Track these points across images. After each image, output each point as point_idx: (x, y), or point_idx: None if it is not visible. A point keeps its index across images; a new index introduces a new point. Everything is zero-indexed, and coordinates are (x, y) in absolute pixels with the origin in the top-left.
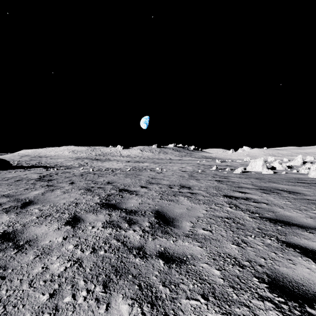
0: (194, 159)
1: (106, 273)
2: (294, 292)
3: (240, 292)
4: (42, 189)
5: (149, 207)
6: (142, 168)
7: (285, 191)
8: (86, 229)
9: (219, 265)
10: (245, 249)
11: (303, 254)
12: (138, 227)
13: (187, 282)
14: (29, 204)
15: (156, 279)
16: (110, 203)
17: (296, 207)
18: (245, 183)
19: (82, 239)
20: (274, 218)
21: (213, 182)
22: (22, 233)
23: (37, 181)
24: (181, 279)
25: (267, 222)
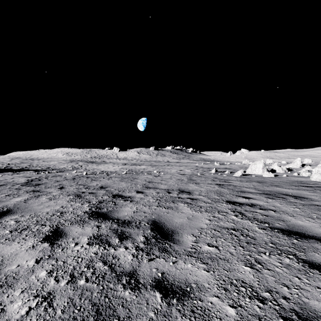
0: (192, 162)
1: (84, 316)
2: None
3: None
4: (26, 196)
5: (145, 216)
6: (139, 171)
7: (290, 196)
8: (67, 247)
9: (233, 299)
10: (261, 272)
11: None
12: (131, 244)
13: None
14: (6, 214)
15: None
16: (101, 212)
17: (306, 214)
18: (247, 187)
19: (59, 261)
20: (286, 229)
21: (214, 186)
22: None
23: (23, 186)
24: None
25: (280, 234)
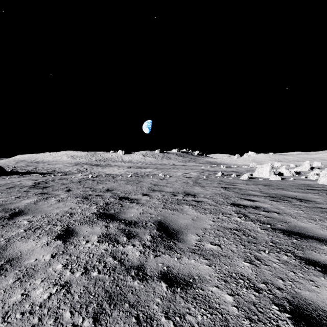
0: (198, 165)
1: (98, 301)
2: (322, 324)
3: (258, 325)
4: (35, 198)
5: (151, 217)
6: (145, 174)
7: (295, 199)
8: (79, 244)
9: (231, 289)
10: (259, 267)
11: (325, 273)
12: (138, 242)
13: (194, 312)
14: (18, 215)
15: (158, 308)
16: (108, 213)
17: (309, 216)
18: (252, 190)
19: (73, 256)
20: (287, 230)
21: (219, 189)
22: (5, 249)
23: (31, 189)
24: (187, 308)
25: (281, 234)
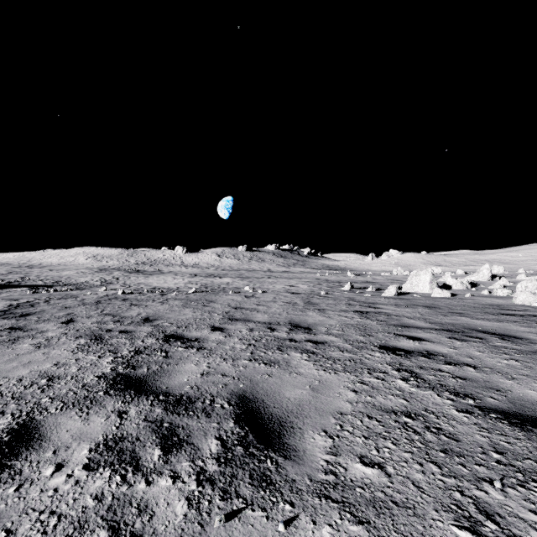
0: (310, 271)
1: None
2: None
3: None
4: None
5: (225, 384)
6: (219, 287)
7: (491, 335)
8: (34, 478)
9: None
10: None
11: None
12: (189, 462)
13: None
14: None
15: None
16: (135, 376)
17: (536, 374)
18: (410, 317)
19: None
20: (513, 412)
21: (352, 315)
22: None
23: None
24: None
25: (505, 425)
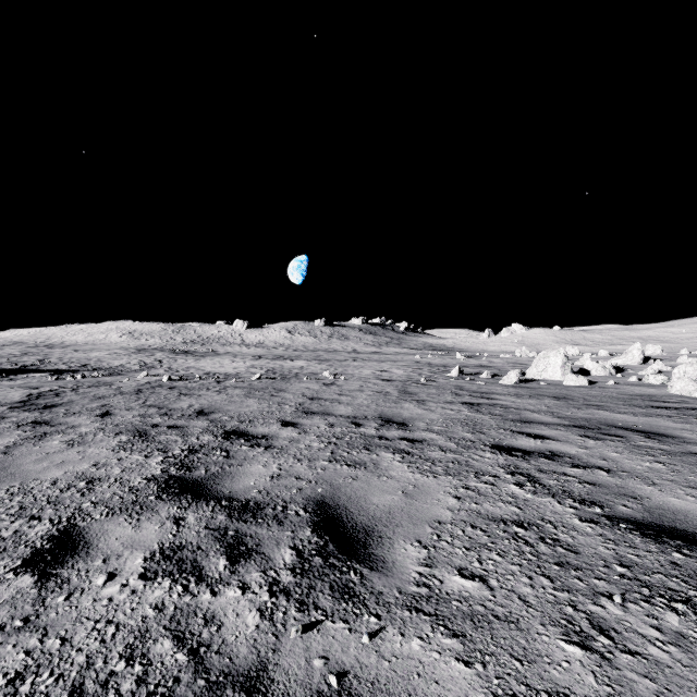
0: (407, 352)
1: None
2: None
3: None
4: (14, 435)
5: (300, 488)
6: (291, 372)
7: (635, 432)
8: (85, 587)
9: None
10: (614, 663)
11: None
12: (260, 573)
13: None
14: None
15: None
16: (191, 478)
17: (684, 479)
18: (533, 410)
19: (51, 638)
20: (648, 522)
21: (459, 408)
22: None
23: (13, 411)
24: None
25: (636, 536)
